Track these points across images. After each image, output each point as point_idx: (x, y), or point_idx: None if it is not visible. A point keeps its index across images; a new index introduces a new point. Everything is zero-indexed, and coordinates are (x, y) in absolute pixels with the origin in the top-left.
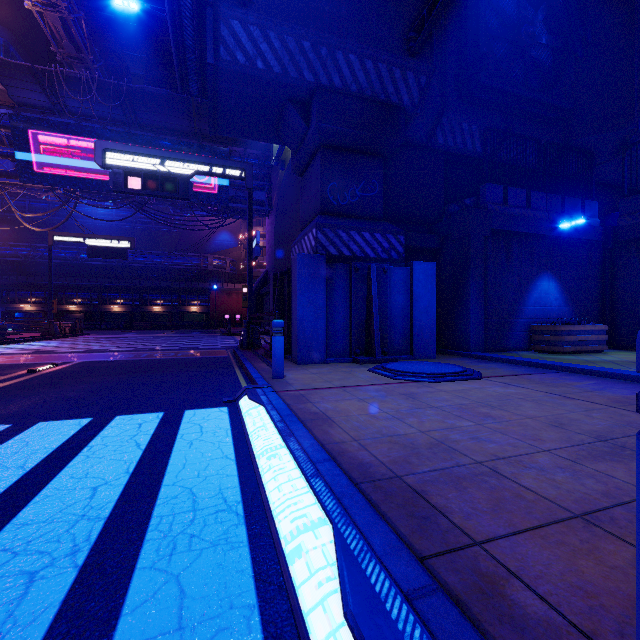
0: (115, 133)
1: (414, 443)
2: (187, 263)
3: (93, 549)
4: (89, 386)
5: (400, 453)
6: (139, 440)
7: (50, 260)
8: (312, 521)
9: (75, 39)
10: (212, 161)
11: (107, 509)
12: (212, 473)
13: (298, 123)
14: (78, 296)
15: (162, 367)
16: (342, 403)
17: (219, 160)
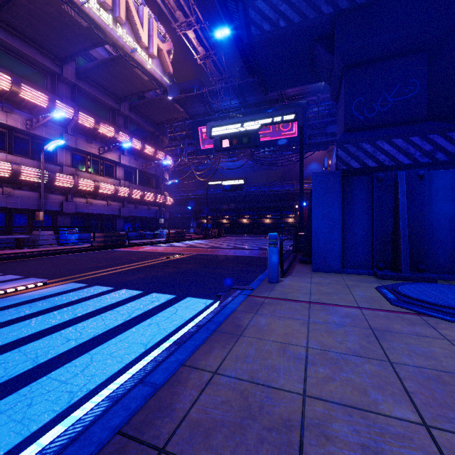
0: (236, 115)
1: (264, 408)
2: (285, 189)
3: (1, 383)
4: (174, 270)
5: (223, 415)
6: (134, 313)
7: (207, 196)
8: (35, 450)
9: (220, 69)
10: (272, 114)
11: (48, 358)
12: (119, 355)
13: (325, 56)
14: (227, 214)
15: (227, 262)
16: (280, 322)
17: (277, 111)
